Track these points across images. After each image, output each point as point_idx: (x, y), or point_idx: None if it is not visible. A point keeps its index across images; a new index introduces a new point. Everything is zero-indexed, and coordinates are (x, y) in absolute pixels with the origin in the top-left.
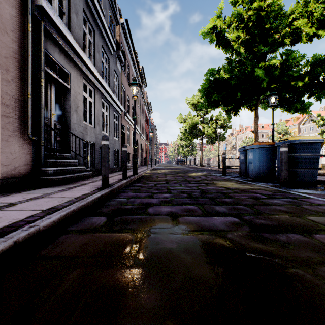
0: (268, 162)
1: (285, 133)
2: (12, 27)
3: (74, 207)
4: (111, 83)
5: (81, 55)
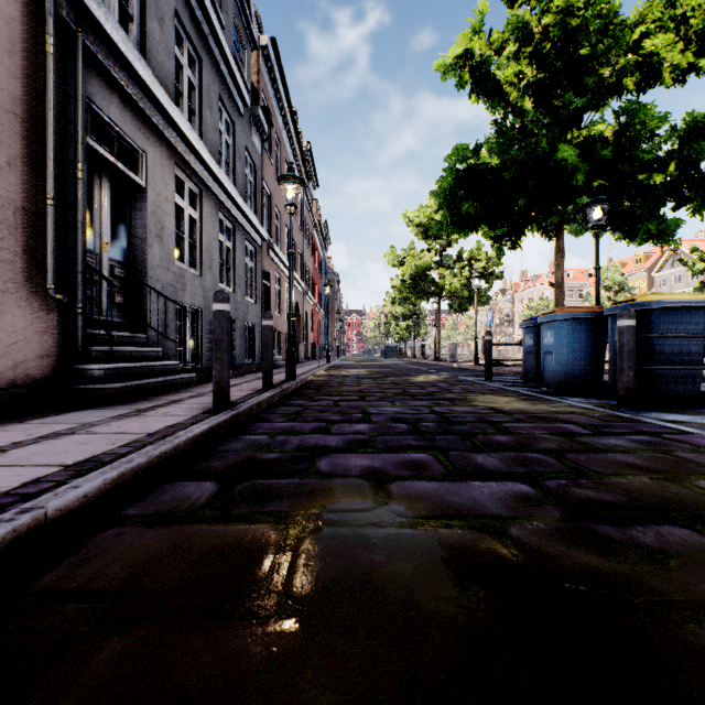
0: (588, 351)
1: (620, 288)
2: (9, 44)
3: (142, 458)
4: (240, 177)
5: (171, 113)
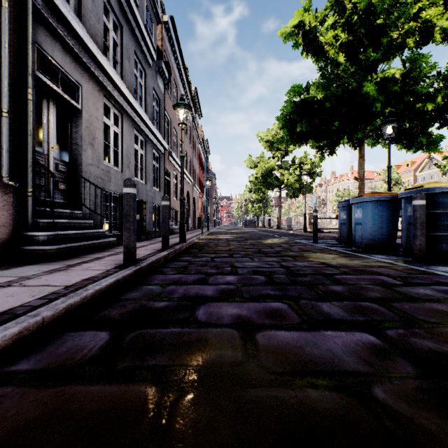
0: (386, 223)
1: (396, 183)
2: None
3: (48, 311)
4: (149, 107)
5: (99, 59)
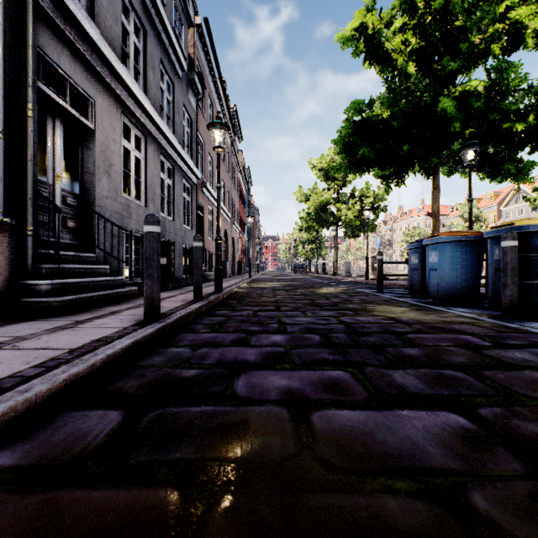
0: (468, 268)
1: (476, 219)
2: None
3: (43, 385)
4: (179, 127)
5: (116, 68)
